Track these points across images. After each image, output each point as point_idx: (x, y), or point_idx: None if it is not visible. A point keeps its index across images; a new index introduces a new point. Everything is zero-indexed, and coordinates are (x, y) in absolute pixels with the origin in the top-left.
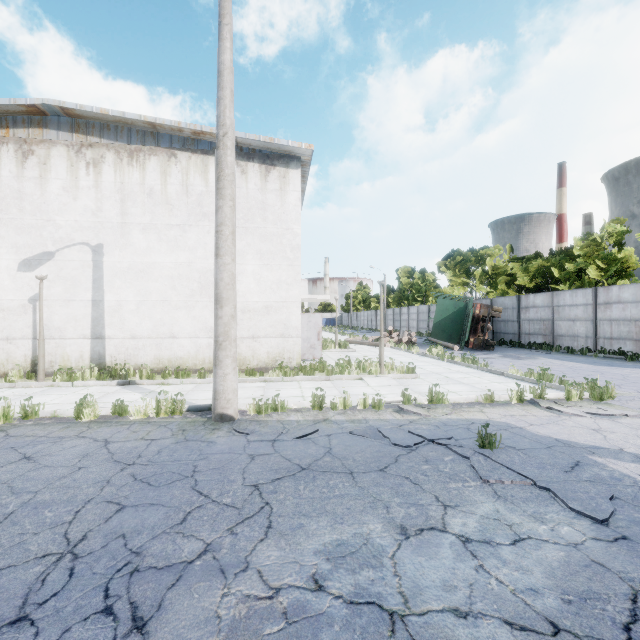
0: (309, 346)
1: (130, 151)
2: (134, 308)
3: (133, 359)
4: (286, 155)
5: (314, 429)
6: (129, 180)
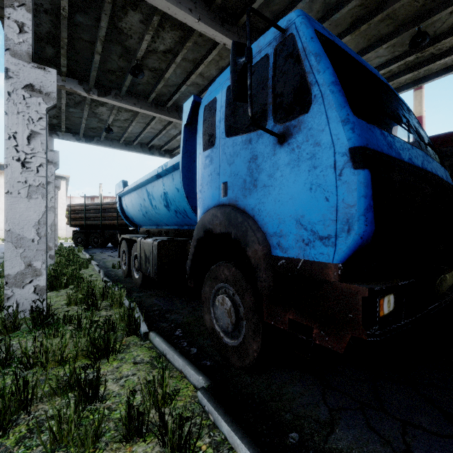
0: (71, 234)
1: (1, 172)
2: (2, 221)
3: (2, 237)
4: (60, 176)
5: (64, 242)
6: (0, 181)
